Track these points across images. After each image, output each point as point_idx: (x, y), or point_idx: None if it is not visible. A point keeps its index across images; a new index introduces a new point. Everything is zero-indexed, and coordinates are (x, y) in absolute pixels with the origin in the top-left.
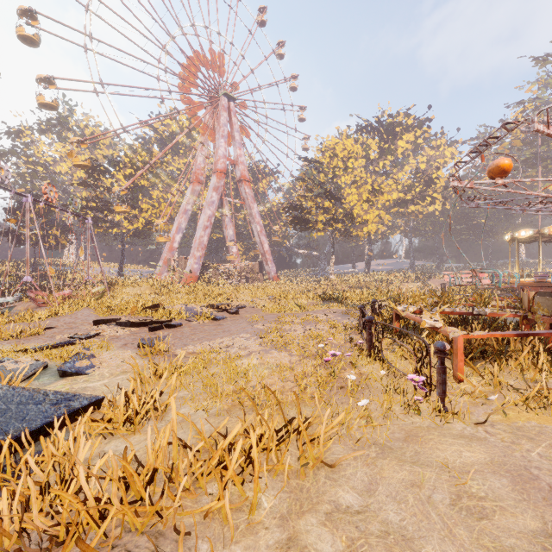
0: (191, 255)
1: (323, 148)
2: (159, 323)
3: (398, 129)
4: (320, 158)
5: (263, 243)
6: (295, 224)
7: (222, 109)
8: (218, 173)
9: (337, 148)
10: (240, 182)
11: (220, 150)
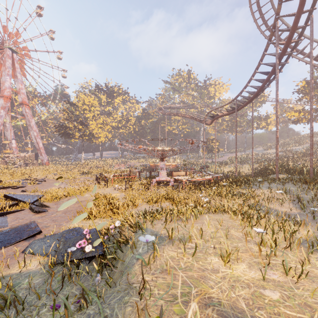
0: None
1: (78, 98)
2: (12, 187)
3: (115, 94)
4: (76, 103)
5: (39, 143)
6: (62, 135)
7: (7, 57)
8: (5, 98)
9: (86, 100)
10: (21, 105)
11: (6, 83)
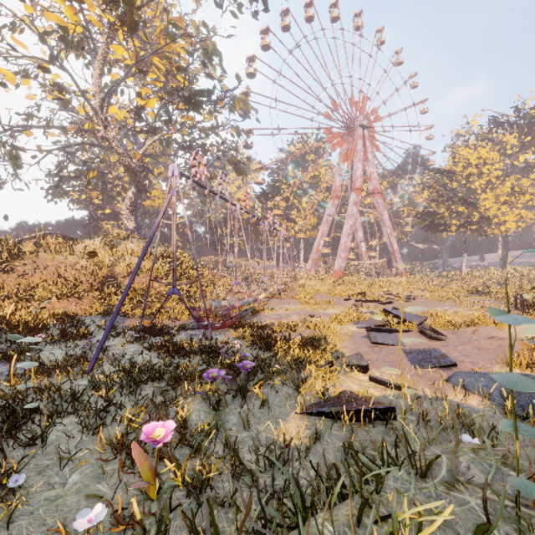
0: (338, 256)
1: (455, 159)
2: (378, 301)
3: None
4: (452, 168)
5: (392, 244)
6: (428, 228)
7: (358, 139)
8: (357, 191)
9: (471, 158)
10: (372, 194)
11: (357, 172)
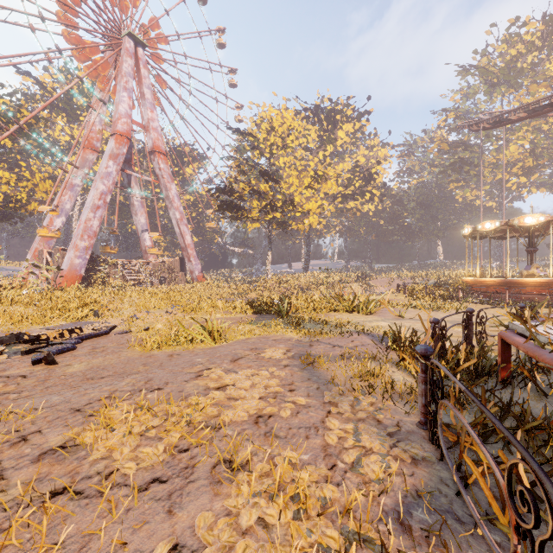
0: (72, 246)
1: (258, 120)
2: None
3: (338, 117)
4: (254, 131)
5: (184, 234)
6: (223, 210)
7: (125, 54)
8: (118, 136)
9: (275, 121)
10: (152, 154)
11: (121, 106)
